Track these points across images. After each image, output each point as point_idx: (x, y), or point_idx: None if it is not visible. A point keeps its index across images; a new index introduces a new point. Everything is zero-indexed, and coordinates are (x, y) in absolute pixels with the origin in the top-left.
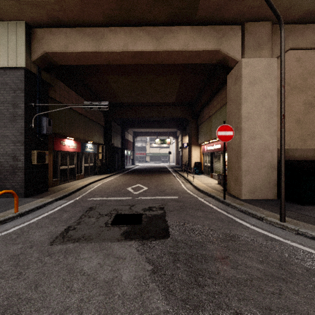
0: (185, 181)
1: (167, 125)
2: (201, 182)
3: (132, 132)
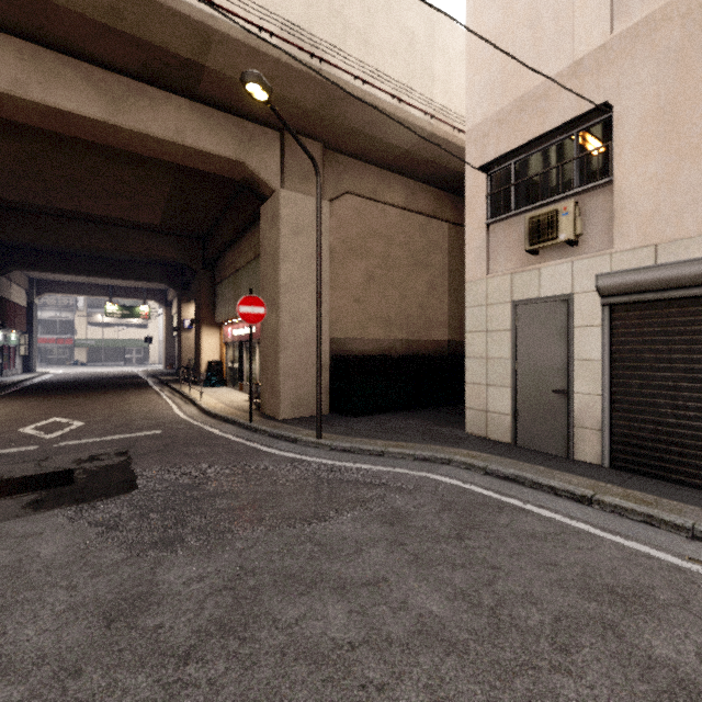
0: (184, 402)
1: (140, 274)
2: (217, 400)
3: (24, 279)
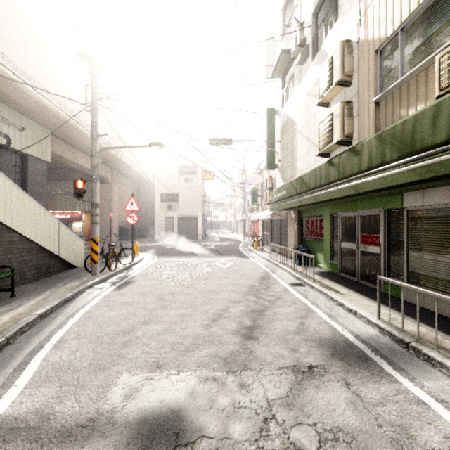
0: None
1: None
2: None
3: None
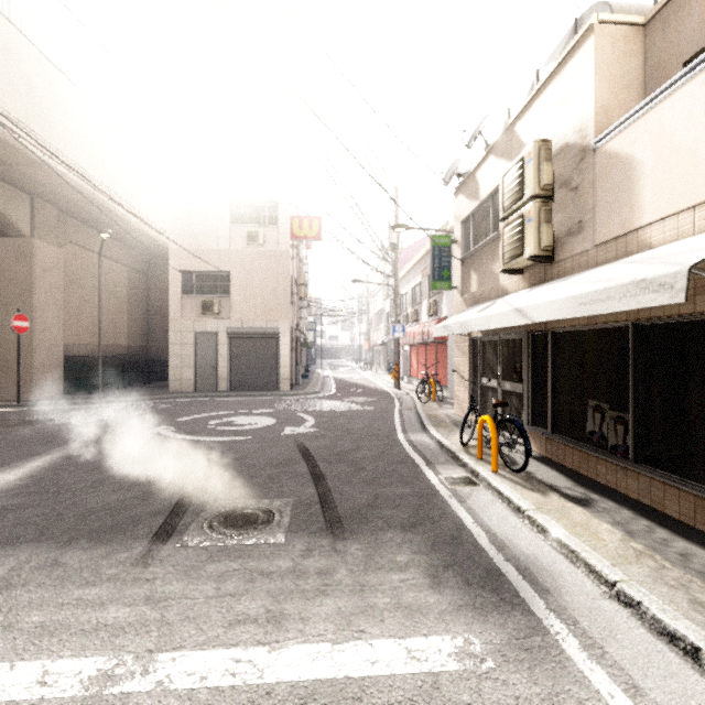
0: None
1: None
2: None
3: None
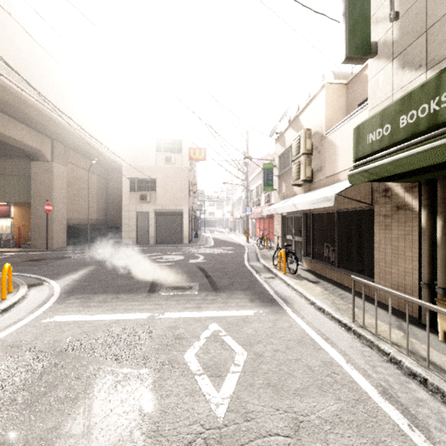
0: None
1: None
2: None
3: None
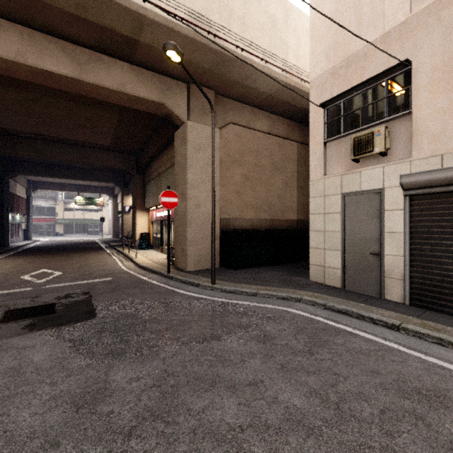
0: (125, 259)
1: (97, 177)
2: (146, 258)
3: (24, 181)
